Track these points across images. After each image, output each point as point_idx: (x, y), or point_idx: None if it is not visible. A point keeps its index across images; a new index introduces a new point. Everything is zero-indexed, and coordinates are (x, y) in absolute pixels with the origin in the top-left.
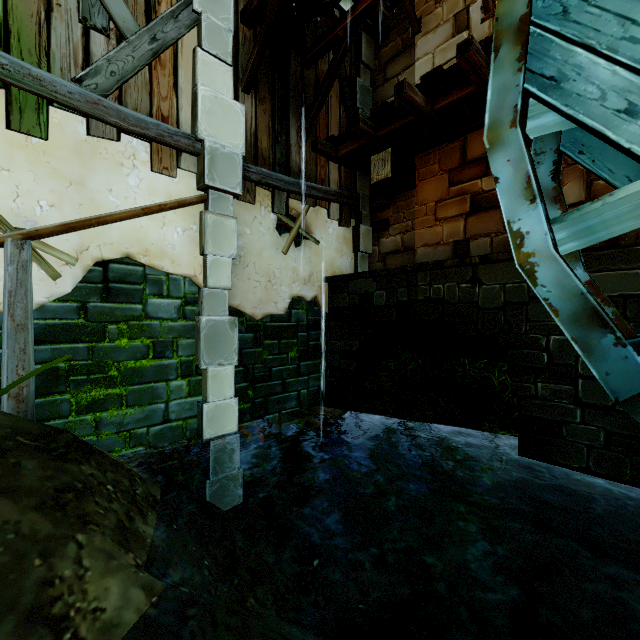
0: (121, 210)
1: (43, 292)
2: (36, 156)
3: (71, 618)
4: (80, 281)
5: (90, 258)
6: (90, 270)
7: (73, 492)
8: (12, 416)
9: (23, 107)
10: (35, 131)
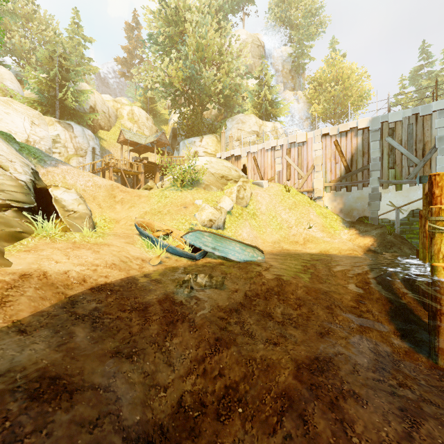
0: (416, 200)
1: (401, 217)
2: (399, 194)
3: (402, 250)
4: (407, 214)
5: (409, 210)
6: (409, 212)
7: (403, 242)
8: (396, 233)
9: (397, 187)
10: (399, 190)
